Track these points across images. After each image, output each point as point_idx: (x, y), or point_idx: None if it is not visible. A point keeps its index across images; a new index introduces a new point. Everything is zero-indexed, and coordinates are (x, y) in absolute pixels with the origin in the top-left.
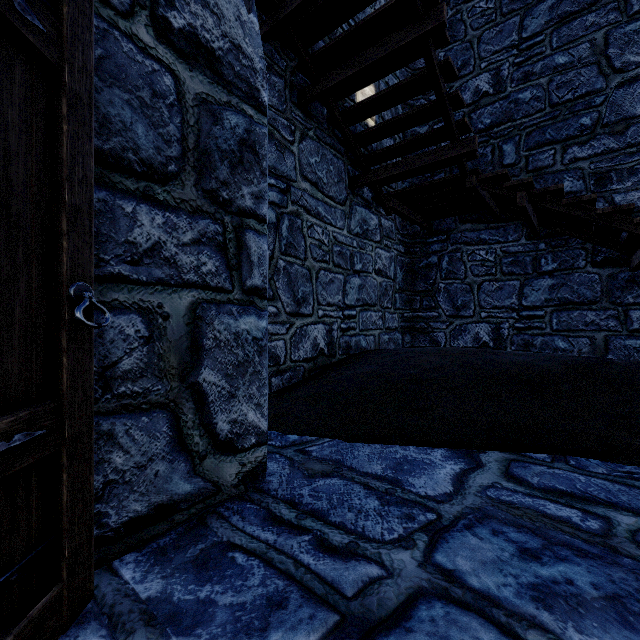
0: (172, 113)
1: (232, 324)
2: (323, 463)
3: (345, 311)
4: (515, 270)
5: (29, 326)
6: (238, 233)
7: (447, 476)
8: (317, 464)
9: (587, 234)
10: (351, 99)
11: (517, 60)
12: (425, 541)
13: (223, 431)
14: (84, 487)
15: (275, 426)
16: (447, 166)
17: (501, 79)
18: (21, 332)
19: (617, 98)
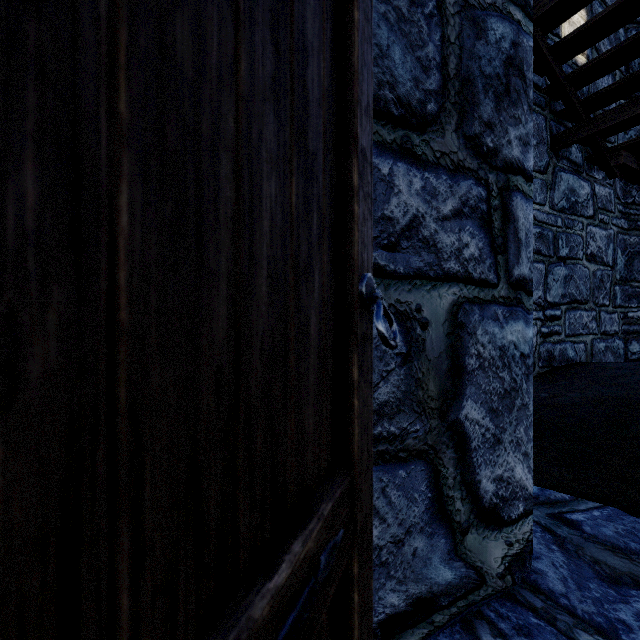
0: (431, 27)
1: (496, 334)
2: (619, 554)
3: (546, 311)
4: None
5: (320, 348)
6: (503, 198)
7: None
8: (608, 554)
9: None
10: (554, 33)
11: None
12: None
13: (486, 493)
14: (367, 602)
15: None
16: None
17: None
18: (314, 359)
19: None
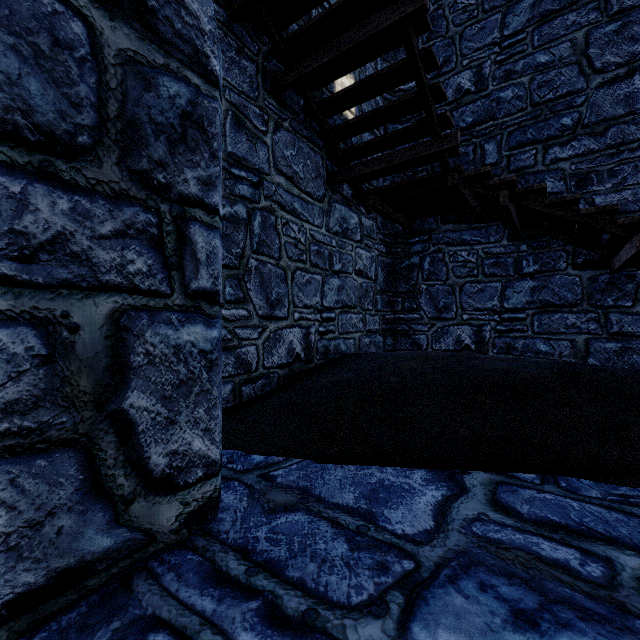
0: (84, 70)
1: (171, 335)
2: (288, 492)
3: (323, 313)
4: (497, 272)
5: None
6: (179, 225)
7: (427, 506)
8: (281, 494)
9: (568, 236)
10: (330, 91)
11: (499, 58)
12: (400, 604)
13: (158, 466)
14: None
15: (239, 444)
16: (429, 163)
17: (483, 77)
18: None
19: (597, 99)
